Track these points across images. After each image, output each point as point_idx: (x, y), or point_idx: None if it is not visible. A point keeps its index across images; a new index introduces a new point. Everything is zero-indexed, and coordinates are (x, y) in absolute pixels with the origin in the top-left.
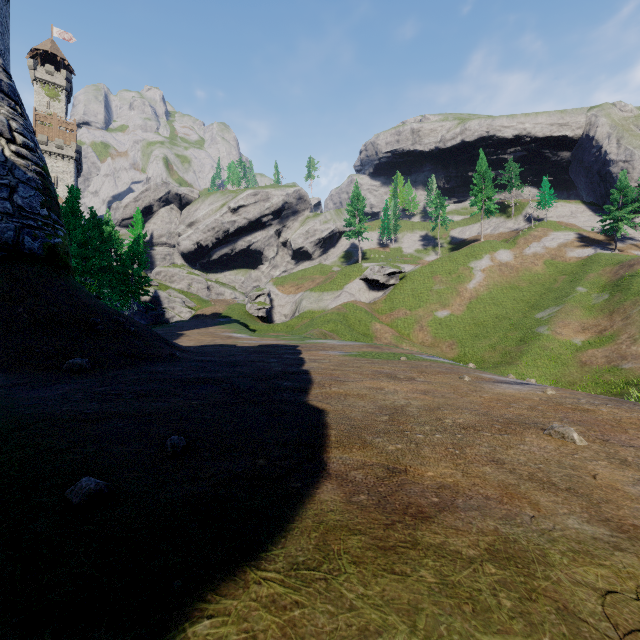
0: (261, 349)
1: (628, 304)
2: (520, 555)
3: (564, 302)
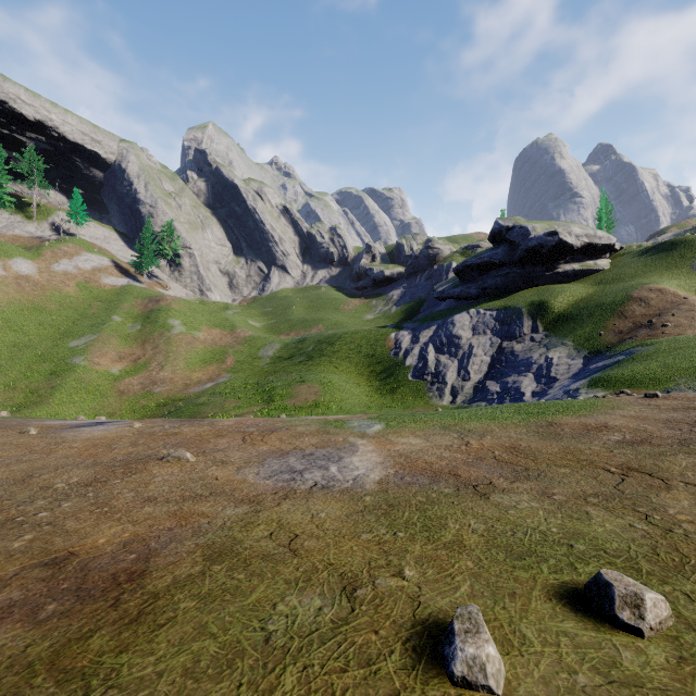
0: None
1: (157, 335)
2: (224, 548)
3: (101, 330)
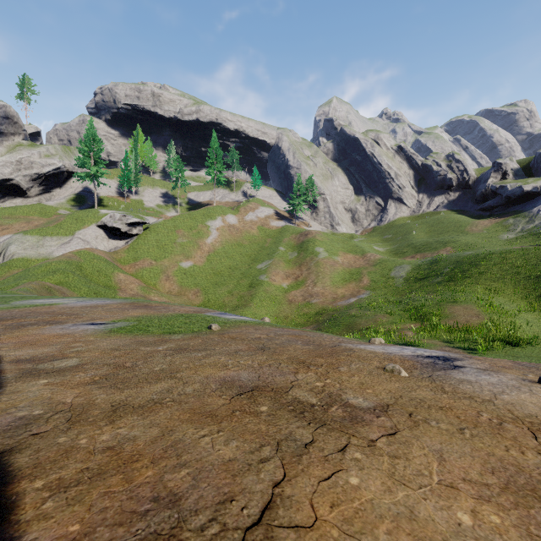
0: None
1: (308, 259)
2: None
3: (274, 257)
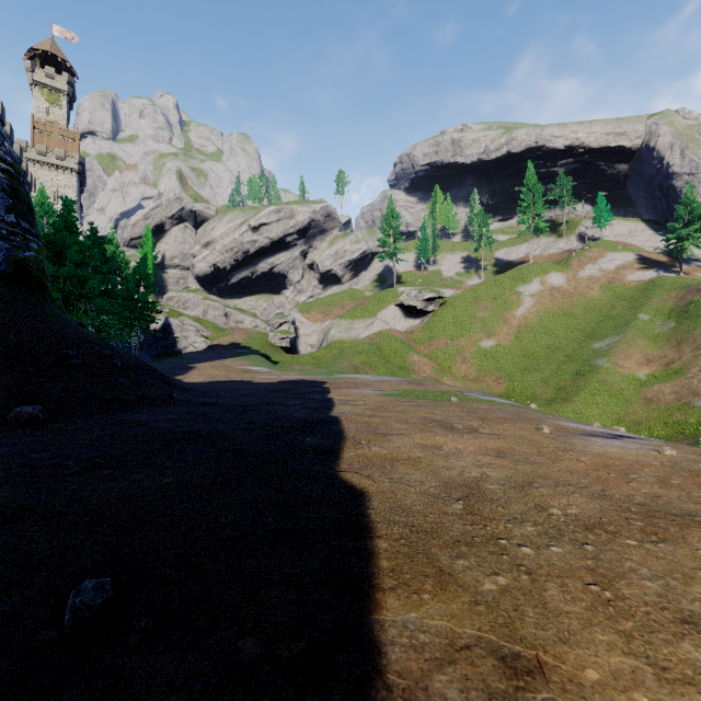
0: (282, 386)
1: (698, 333)
2: None
3: (625, 331)
